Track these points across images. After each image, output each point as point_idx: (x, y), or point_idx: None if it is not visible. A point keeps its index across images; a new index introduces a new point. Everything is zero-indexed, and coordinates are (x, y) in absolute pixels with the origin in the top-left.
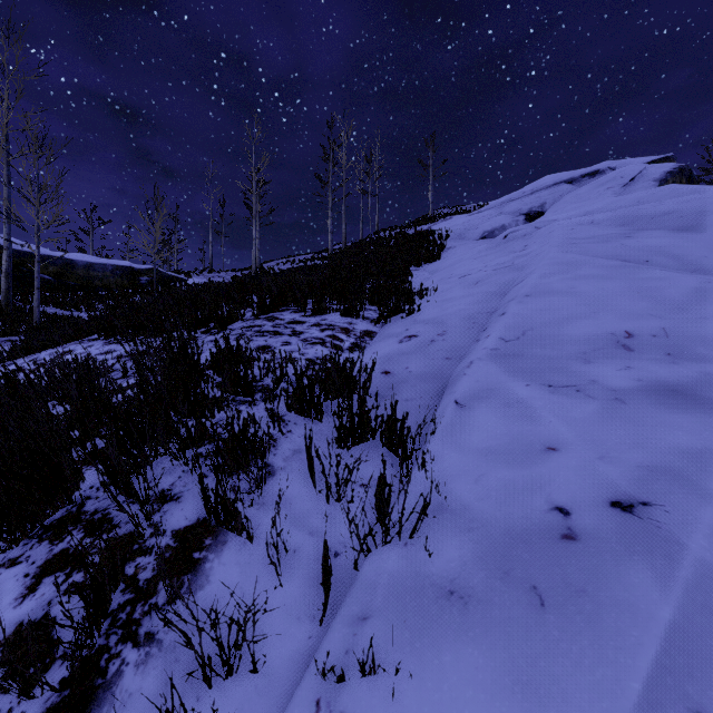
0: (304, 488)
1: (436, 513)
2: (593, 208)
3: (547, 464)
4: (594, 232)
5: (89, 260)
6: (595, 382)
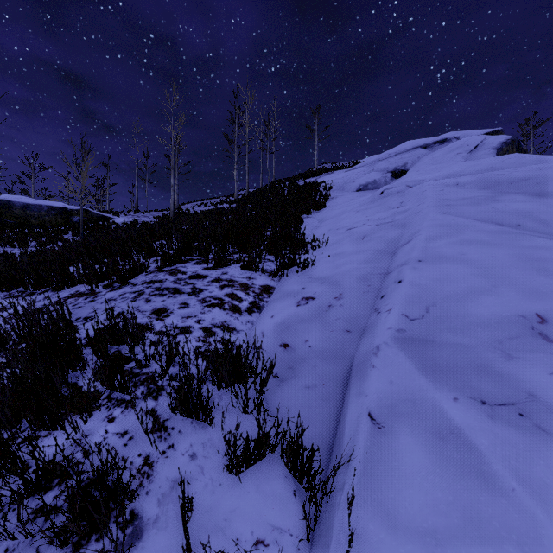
0: None
1: None
2: (454, 171)
3: None
4: (462, 193)
5: (26, 201)
6: (535, 398)
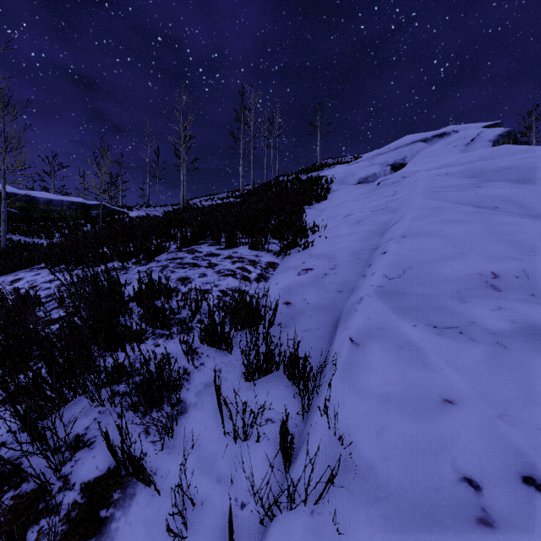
0: (214, 426)
1: (341, 472)
2: (446, 162)
3: (447, 419)
4: (450, 182)
5: (49, 197)
6: (474, 324)
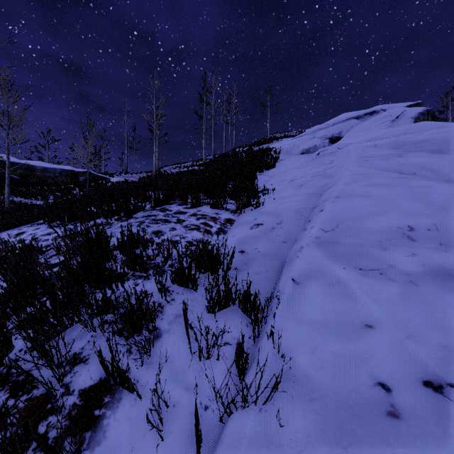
0: (183, 348)
1: (283, 380)
2: (375, 136)
3: (367, 340)
4: (377, 152)
5: (44, 165)
6: (392, 266)
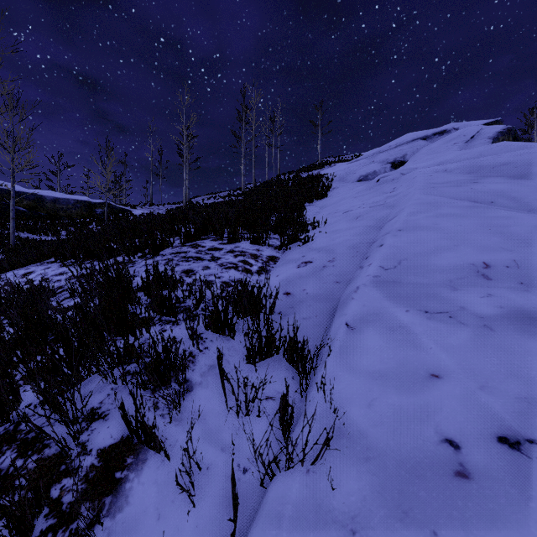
0: (218, 403)
1: (334, 437)
2: (445, 159)
3: (432, 391)
4: (448, 178)
5: (56, 195)
6: (464, 309)
